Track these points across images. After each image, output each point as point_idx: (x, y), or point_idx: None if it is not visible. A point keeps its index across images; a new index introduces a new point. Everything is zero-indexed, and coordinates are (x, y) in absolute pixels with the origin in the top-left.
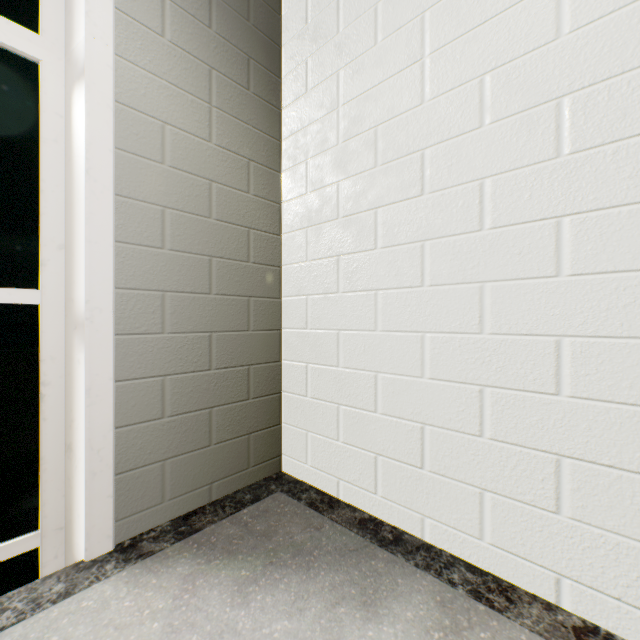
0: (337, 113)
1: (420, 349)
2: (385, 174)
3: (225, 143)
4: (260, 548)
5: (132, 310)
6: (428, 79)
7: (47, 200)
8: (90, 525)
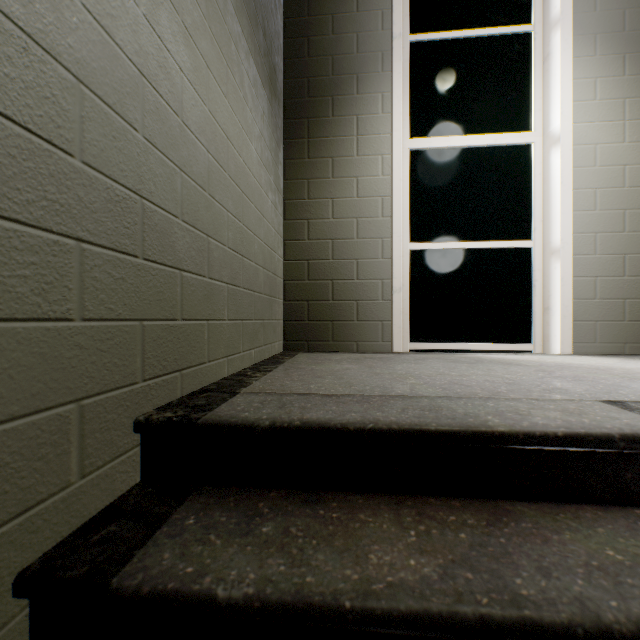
0: None
1: None
2: None
3: (634, 139)
4: None
5: (578, 244)
6: None
7: (535, 201)
8: (562, 339)
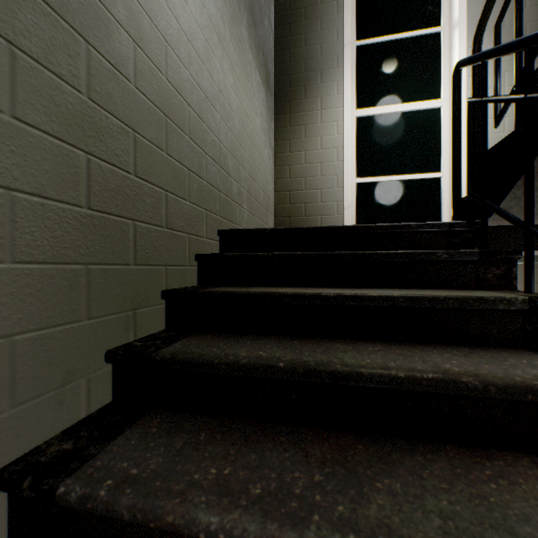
0: None
1: None
2: None
3: None
4: None
5: None
6: None
7: (443, 146)
8: None
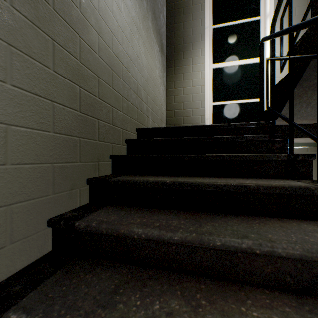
0: None
1: None
2: None
3: None
4: None
5: None
6: None
7: None
8: None
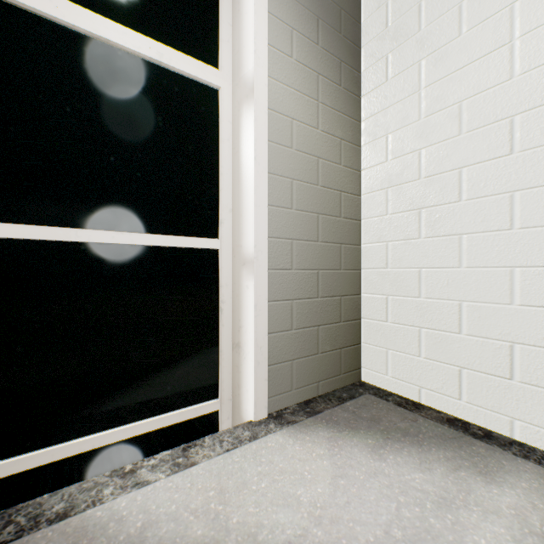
0: (418, 95)
1: (509, 281)
2: (470, 140)
3: (326, 128)
4: (374, 428)
5: (275, 252)
6: (518, 58)
7: (224, 180)
8: (256, 397)
